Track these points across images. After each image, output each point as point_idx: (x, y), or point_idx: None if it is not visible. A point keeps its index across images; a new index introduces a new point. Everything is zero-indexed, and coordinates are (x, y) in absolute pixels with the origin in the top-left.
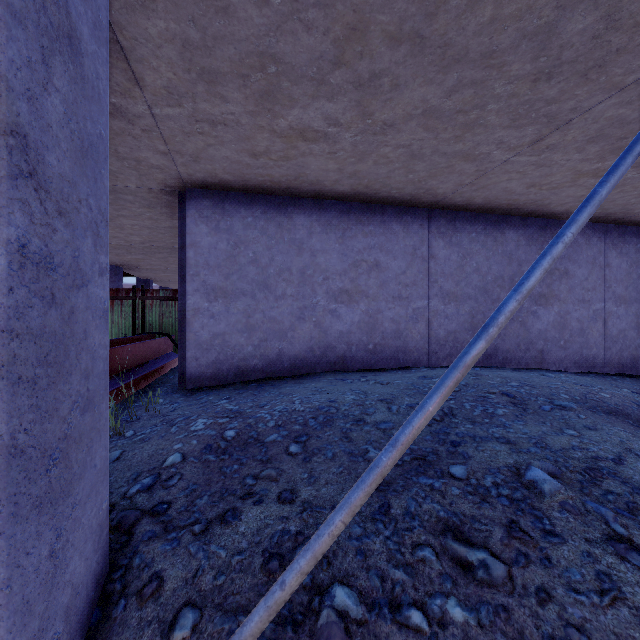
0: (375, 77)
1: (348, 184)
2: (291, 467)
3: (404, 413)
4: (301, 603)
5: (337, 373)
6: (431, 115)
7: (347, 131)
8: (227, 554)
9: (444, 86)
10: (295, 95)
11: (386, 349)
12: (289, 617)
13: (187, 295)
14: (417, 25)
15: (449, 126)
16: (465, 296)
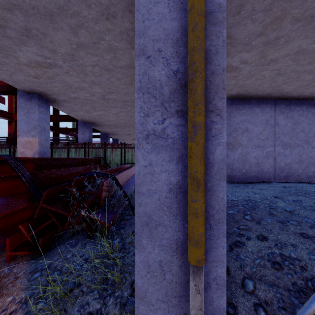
0: (277, 39)
1: (236, 90)
2: (253, 225)
3: (293, 204)
4: (301, 284)
5: (229, 183)
6: (299, 53)
7: (249, 65)
8: (251, 259)
9: (314, 38)
10: (230, 52)
11: (251, 172)
12: (298, 289)
13: None
14: (313, 11)
15: (307, 57)
16: (295, 145)
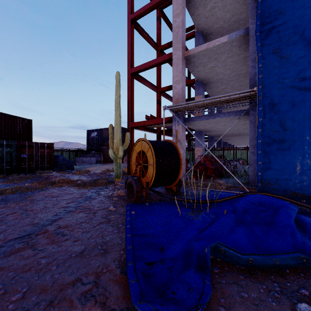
0: None
1: None
2: None
3: None
4: None
5: None
6: None
7: None
8: None
9: None
10: None
11: None
12: None
13: None
14: None
15: None
16: None
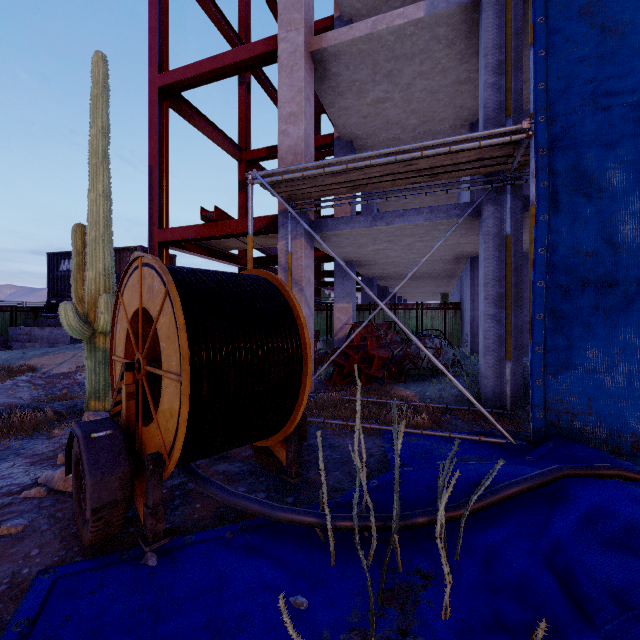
0: None
1: None
2: None
3: None
4: None
5: None
6: None
7: None
8: None
9: None
10: None
11: None
12: None
13: (476, 310)
14: None
15: None
16: None
